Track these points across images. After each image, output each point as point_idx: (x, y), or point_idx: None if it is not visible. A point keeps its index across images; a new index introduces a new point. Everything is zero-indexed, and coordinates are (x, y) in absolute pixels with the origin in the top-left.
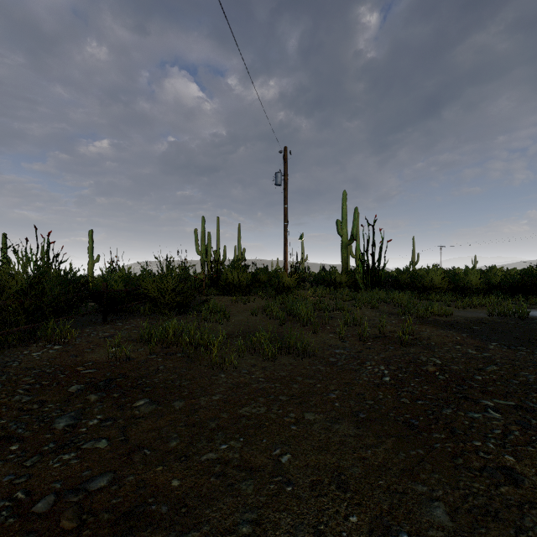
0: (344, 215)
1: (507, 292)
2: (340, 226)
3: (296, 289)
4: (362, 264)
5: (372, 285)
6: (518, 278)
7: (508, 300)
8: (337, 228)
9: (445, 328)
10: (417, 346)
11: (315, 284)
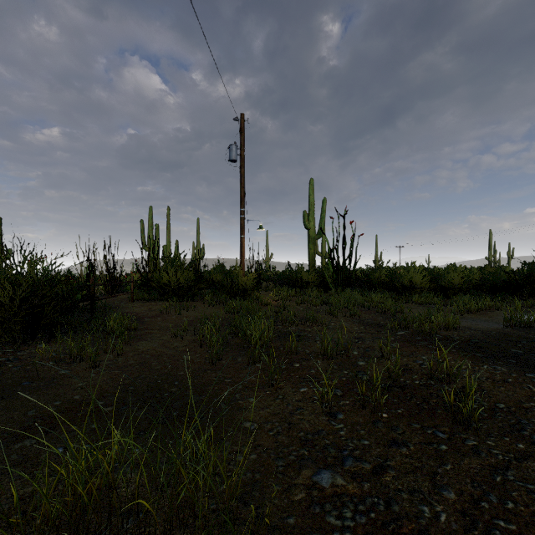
0: (311, 206)
1: (489, 292)
2: (307, 218)
3: (254, 291)
4: (331, 261)
5: (343, 285)
6: (501, 276)
7: (516, 304)
8: (304, 220)
9: (483, 358)
10: (483, 422)
11: (280, 283)
